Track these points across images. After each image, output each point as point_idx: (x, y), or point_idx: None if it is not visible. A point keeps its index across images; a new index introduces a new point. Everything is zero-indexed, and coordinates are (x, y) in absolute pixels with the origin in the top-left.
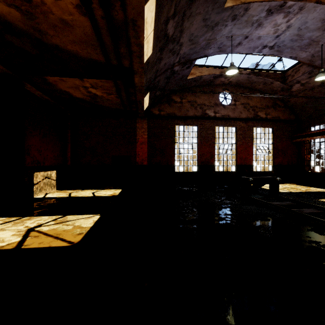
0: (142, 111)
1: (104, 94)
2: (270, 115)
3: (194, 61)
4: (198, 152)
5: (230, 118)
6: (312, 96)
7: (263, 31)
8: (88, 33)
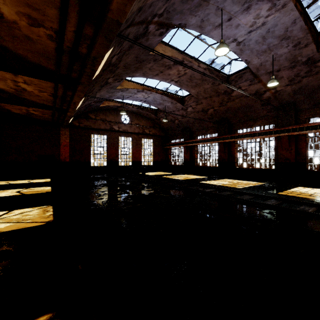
0: (66, 124)
1: (40, 114)
2: (152, 132)
3: (103, 101)
4: (108, 153)
5: (128, 132)
6: (169, 125)
7: (138, 96)
8: (48, 99)
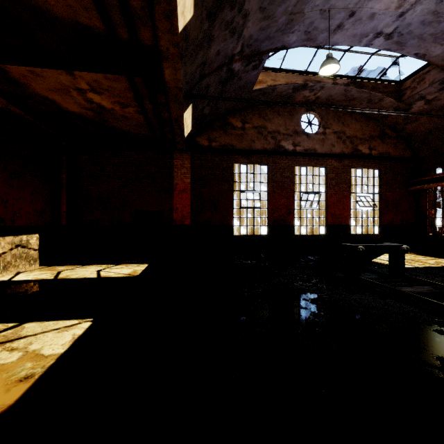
0: (182, 140)
1: (116, 106)
2: (376, 150)
3: (265, 56)
4: (269, 204)
5: (318, 154)
6: (440, 120)
7: (380, 3)
8: None
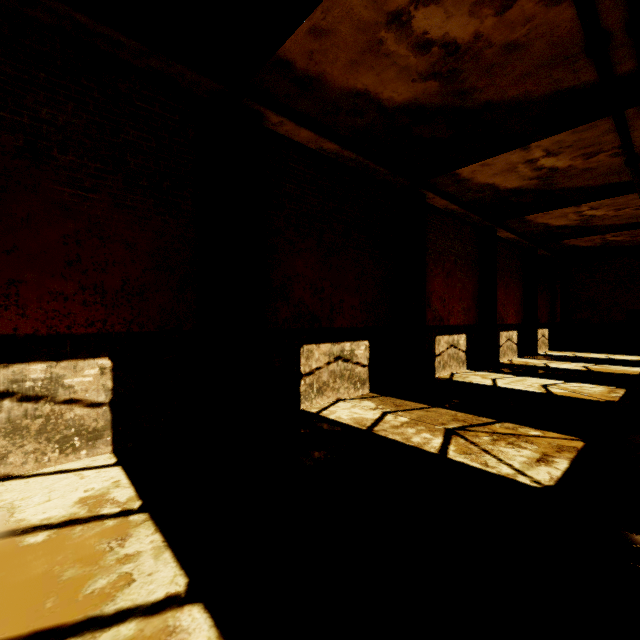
0: None
1: (626, 238)
2: None
3: None
4: None
5: None
6: None
7: None
8: (635, 214)
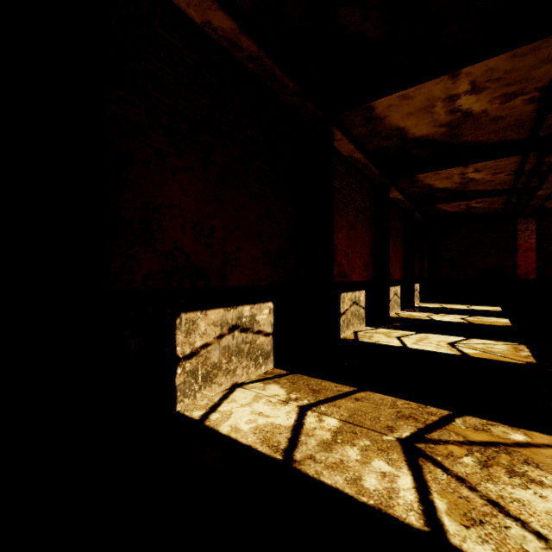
0: (530, 211)
1: (484, 205)
2: None
3: None
4: None
5: None
6: None
7: None
8: (505, 180)
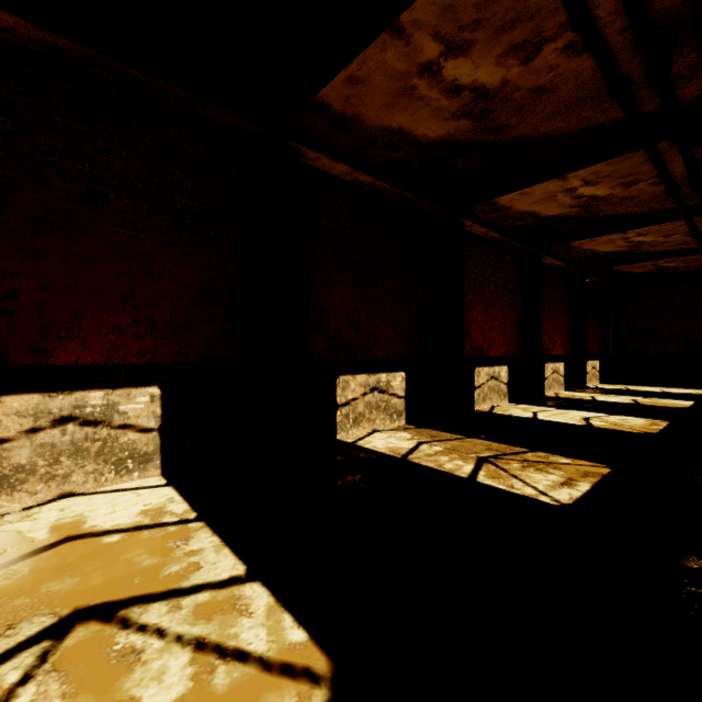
0: None
1: (680, 264)
2: None
3: None
4: None
5: None
6: None
7: None
8: (686, 240)
